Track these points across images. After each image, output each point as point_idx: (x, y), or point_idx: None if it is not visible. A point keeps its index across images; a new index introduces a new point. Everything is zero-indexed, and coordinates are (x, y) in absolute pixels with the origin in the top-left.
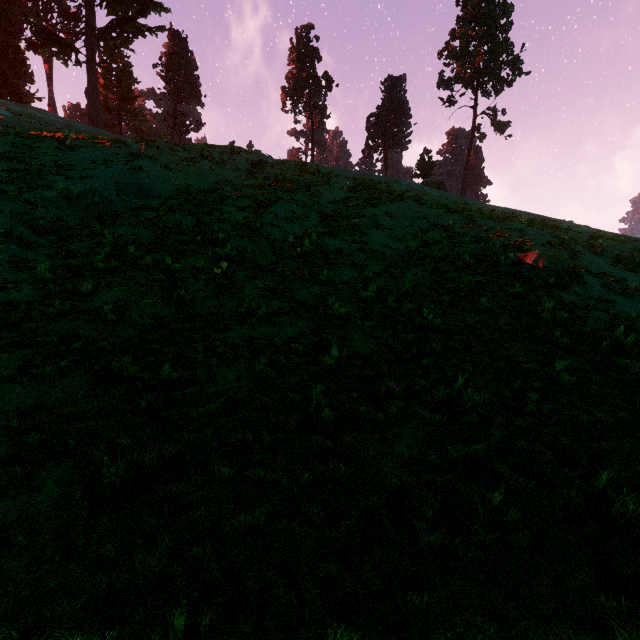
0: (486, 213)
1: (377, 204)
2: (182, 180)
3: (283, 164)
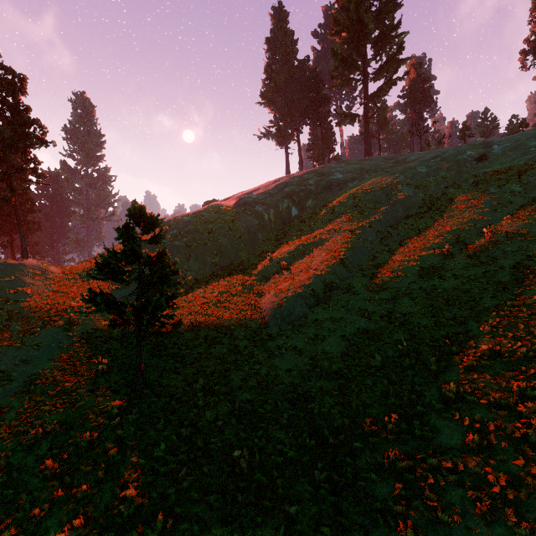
0: None
1: None
2: (425, 193)
3: (506, 148)
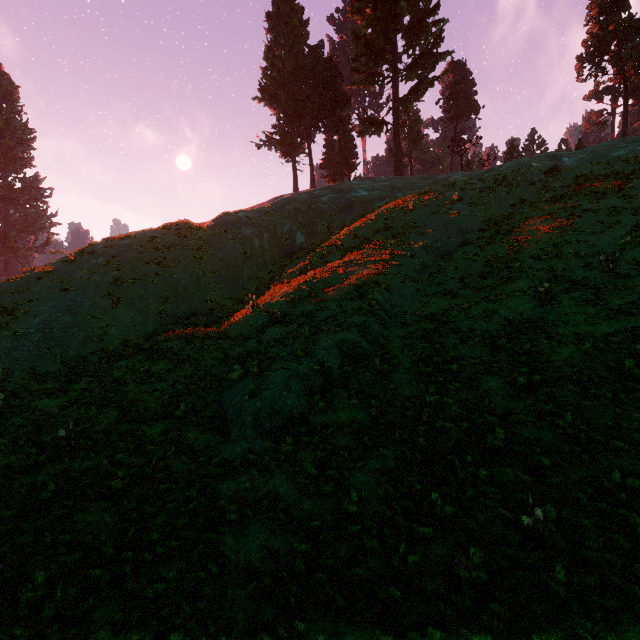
0: None
1: None
2: (485, 212)
3: (582, 159)
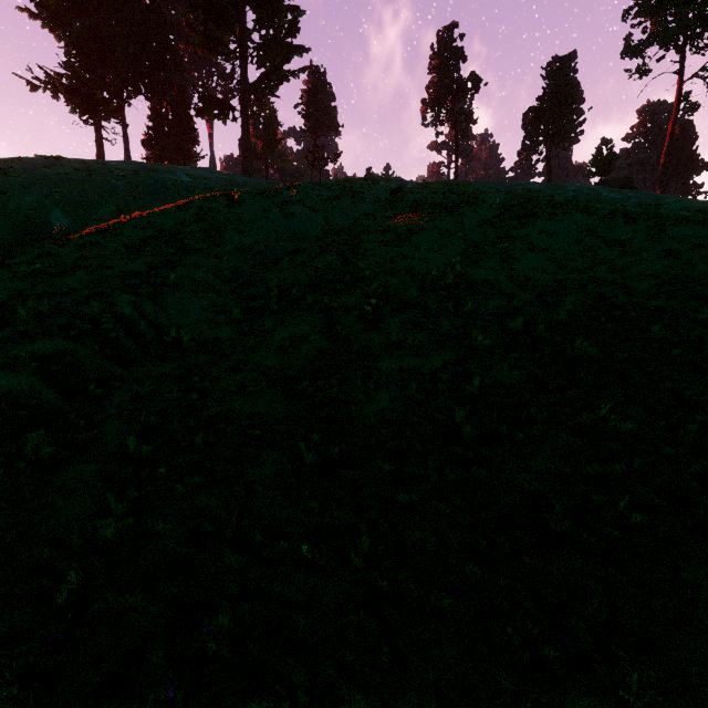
0: (684, 218)
1: (532, 221)
2: (327, 220)
3: (424, 187)
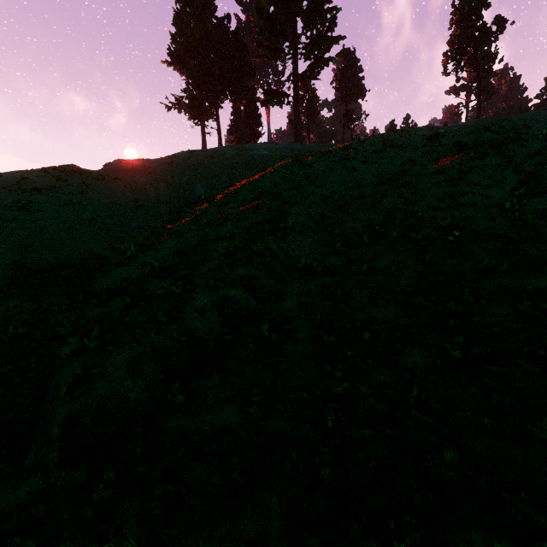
0: None
1: None
2: (378, 169)
3: (457, 130)
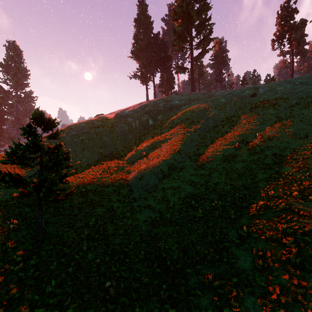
0: None
1: (310, 105)
2: (224, 113)
3: (266, 90)
